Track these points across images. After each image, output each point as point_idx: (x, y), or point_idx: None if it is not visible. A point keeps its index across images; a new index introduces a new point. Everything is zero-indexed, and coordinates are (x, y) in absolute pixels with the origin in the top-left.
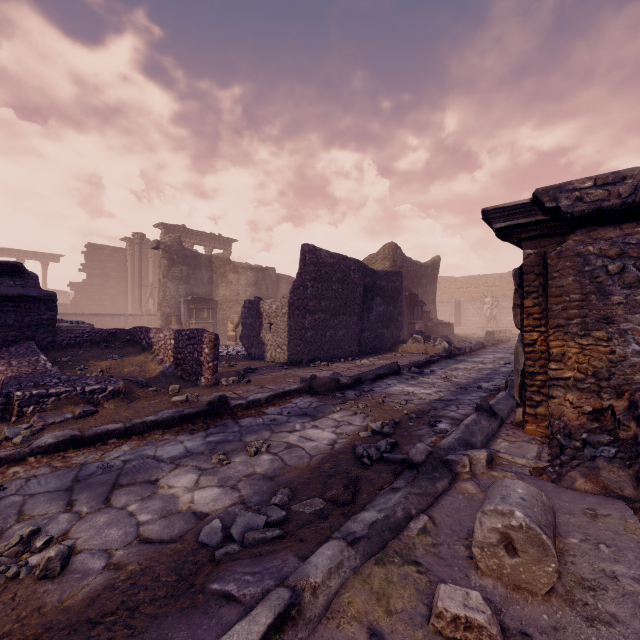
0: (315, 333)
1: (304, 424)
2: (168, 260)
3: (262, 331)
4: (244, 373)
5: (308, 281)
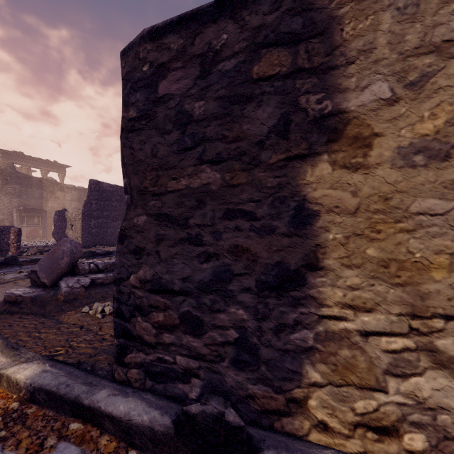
0: (99, 230)
1: None
2: (2, 180)
3: (66, 229)
4: (42, 251)
5: (93, 200)
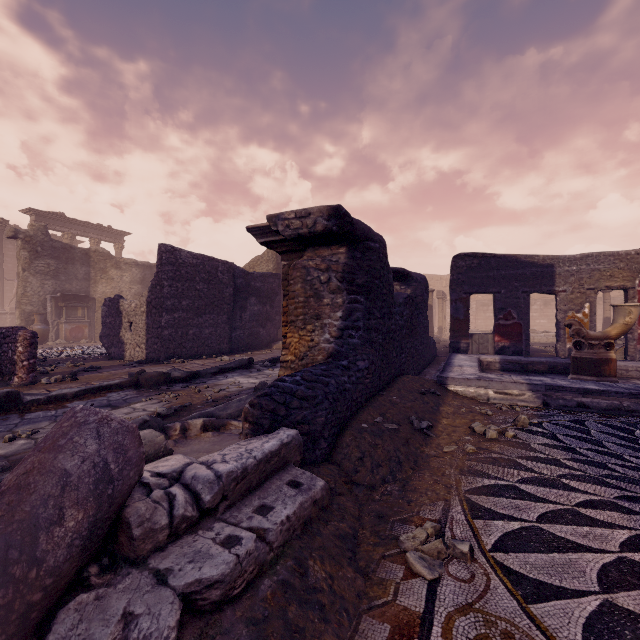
0: (175, 331)
1: None
2: (30, 252)
3: (122, 330)
4: (76, 372)
5: (165, 280)
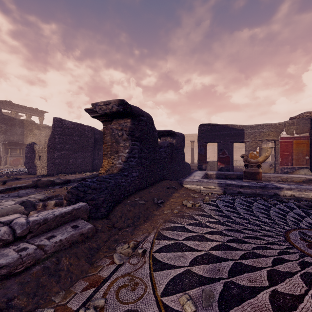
0: (62, 160)
1: (9, 200)
2: None
3: (35, 160)
4: (6, 180)
5: (56, 135)
